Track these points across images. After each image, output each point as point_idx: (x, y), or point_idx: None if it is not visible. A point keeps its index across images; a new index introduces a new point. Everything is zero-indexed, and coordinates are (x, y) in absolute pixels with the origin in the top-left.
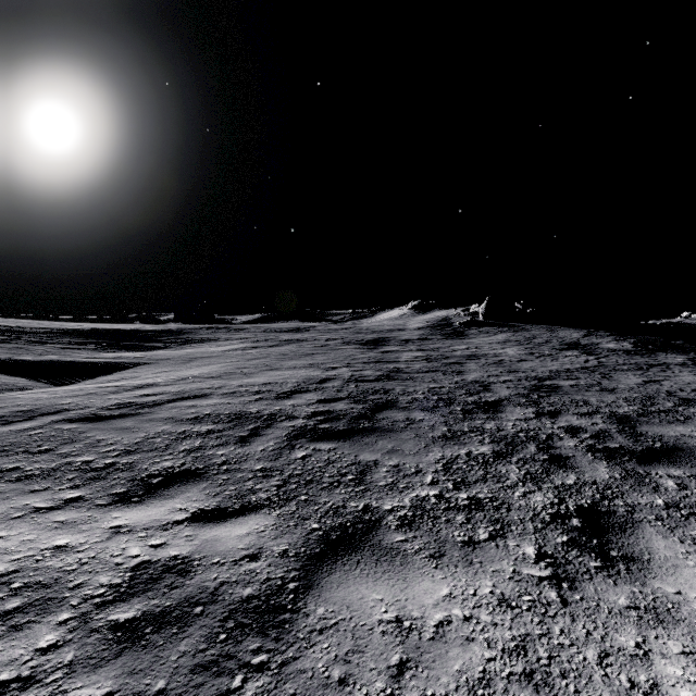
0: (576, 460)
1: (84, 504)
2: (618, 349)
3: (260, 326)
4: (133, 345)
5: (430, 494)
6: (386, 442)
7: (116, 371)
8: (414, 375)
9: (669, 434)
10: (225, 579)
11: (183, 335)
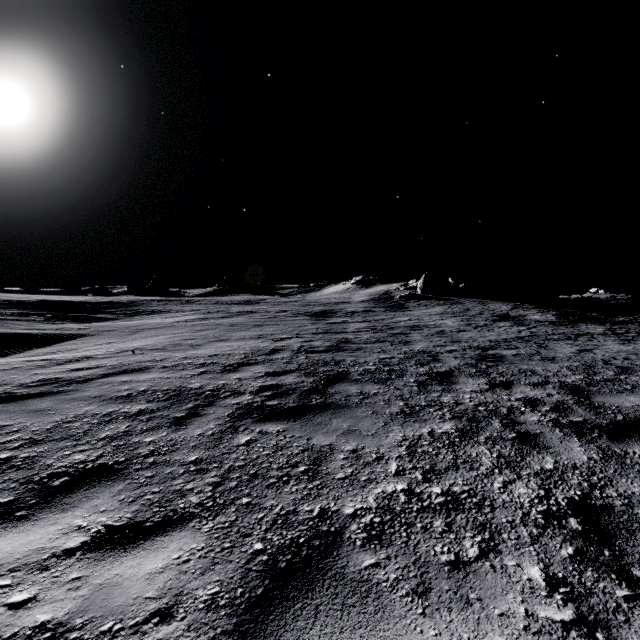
0: (547, 438)
1: None
2: (544, 320)
3: (212, 299)
4: (80, 316)
5: (397, 489)
6: (341, 420)
7: (55, 343)
8: (363, 346)
9: (625, 405)
10: None
11: (134, 307)
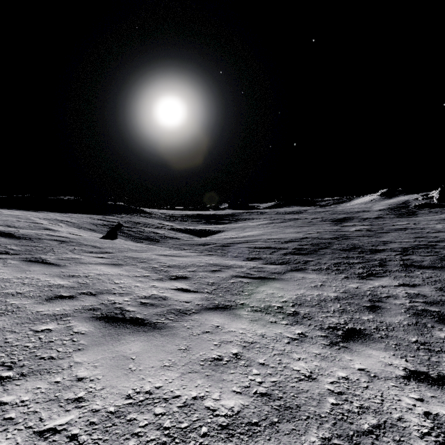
0: (390, 266)
1: (236, 260)
2: None
3: (274, 211)
4: (216, 222)
5: (324, 267)
6: (318, 257)
7: (217, 233)
8: (350, 237)
9: None
10: (270, 270)
11: (235, 216)
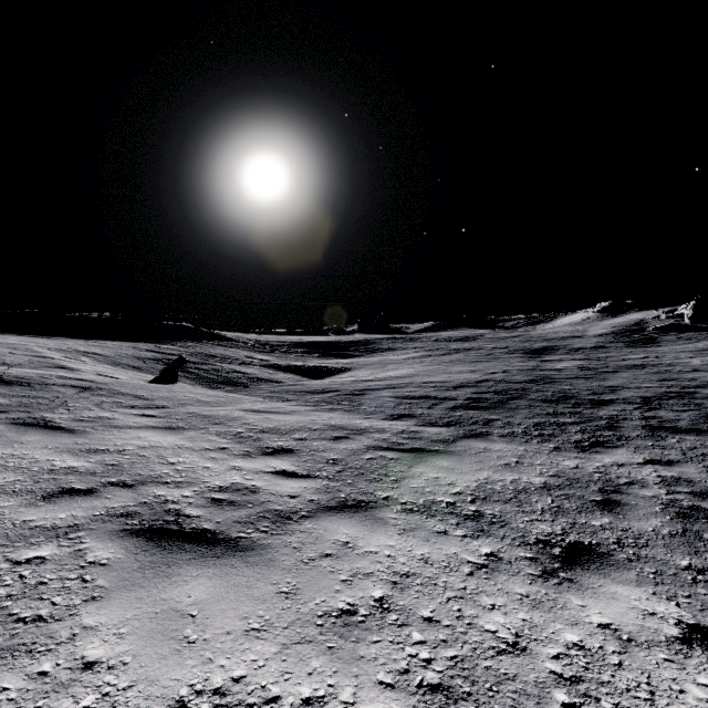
0: (625, 428)
1: (374, 419)
2: None
3: (431, 336)
4: (339, 354)
5: (519, 430)
6: (508, 413)
7: (341, 372)
8: (556, 380)
9: None
10: (430, 436)
11: (370, 345)
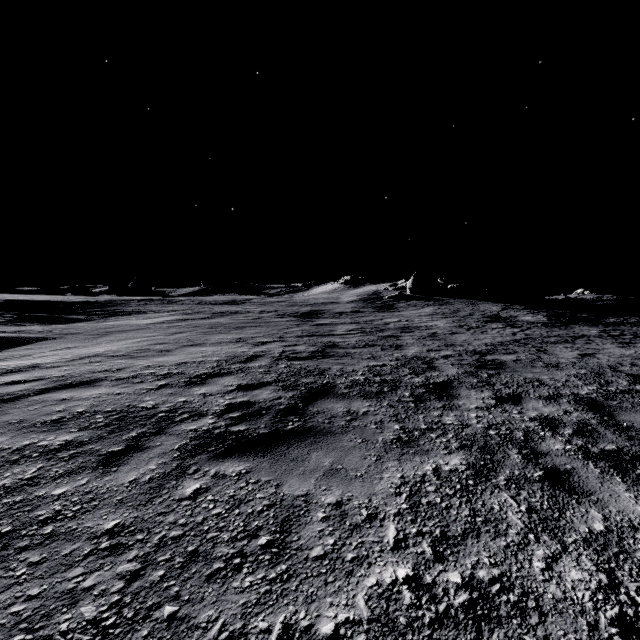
0: (582, 477)
1: None
2: (536, 322)
3: (195, 299)
4: (49, 317)
5: (398, 576)
6: (322, 454)
7: (8, 348)
8: (351, 351)
9: None
10: None
11: (111, 307)
